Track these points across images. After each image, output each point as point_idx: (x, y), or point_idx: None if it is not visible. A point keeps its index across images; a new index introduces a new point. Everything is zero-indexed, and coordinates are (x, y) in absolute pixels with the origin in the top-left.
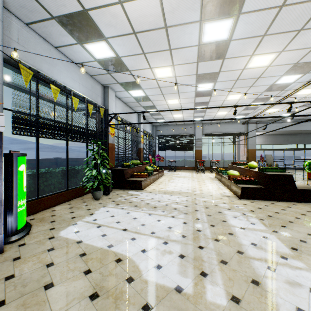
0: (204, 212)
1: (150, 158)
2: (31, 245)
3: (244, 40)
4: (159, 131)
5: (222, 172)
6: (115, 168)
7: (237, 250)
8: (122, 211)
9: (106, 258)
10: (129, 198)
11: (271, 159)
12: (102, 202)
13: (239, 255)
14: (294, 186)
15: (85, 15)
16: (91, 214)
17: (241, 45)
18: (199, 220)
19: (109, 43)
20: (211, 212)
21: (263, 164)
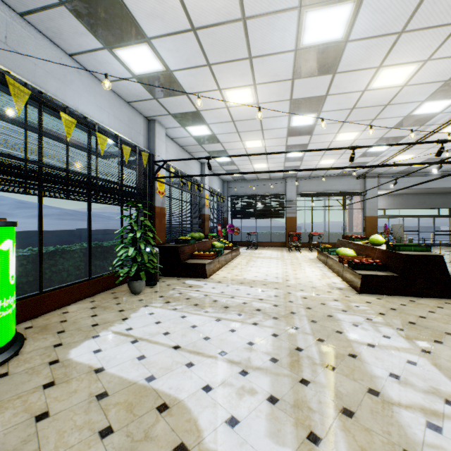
0: (305, 316)
1: (220, 229)
2: (17, 376)
3: (369, 40)
4: (232, 189)
5: (328, 251)
6: (165, 245)
7: (367, 389)
8: (174, 314)
9: (142, 402)
10: (187, 291)
11: (401, 231)
12: (144, 298)
13: (373, 399)
14: (446, 273)
15: None
16: (124, 318)
17: (363, 50)
18: (298, 330)
19: (153, 48)
20: (316, 316)
21: (388, 238)
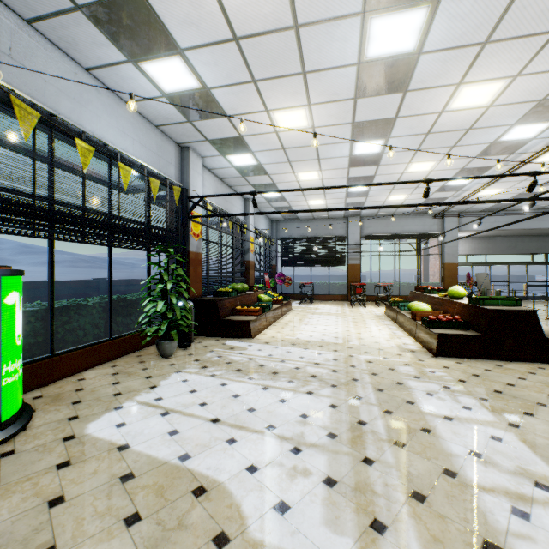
0: (370, 384)
1: (267, 279)
2: (25, 455)
3: (447, 52)
4: (282, 231)
5: (398, 306)
6: (201, 299)
7: (443, 469)
8: (212, 381)
9: (174, 485)
10: (228, 354)
11: (487, 281)
12: (176, 362)
13: (449, 481)
14: (539, 332)
15: (140, 1)
16: (153, 386)
17: (439, 63)
18: (361, 400)
19: (187, 61)
20: (382, 384)
21: (471, 289)
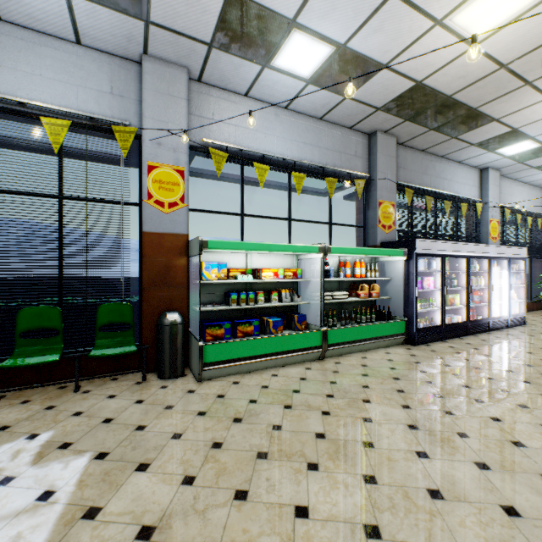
0: None
1: None
2: (540, 325)
3: None
4: None
5: None
6: None
7: None
8: None
9: None
10: None
11: None
12: None
13: None
14: None
15: None
16: None
17: None
18: None
19: None
20: None
21: None
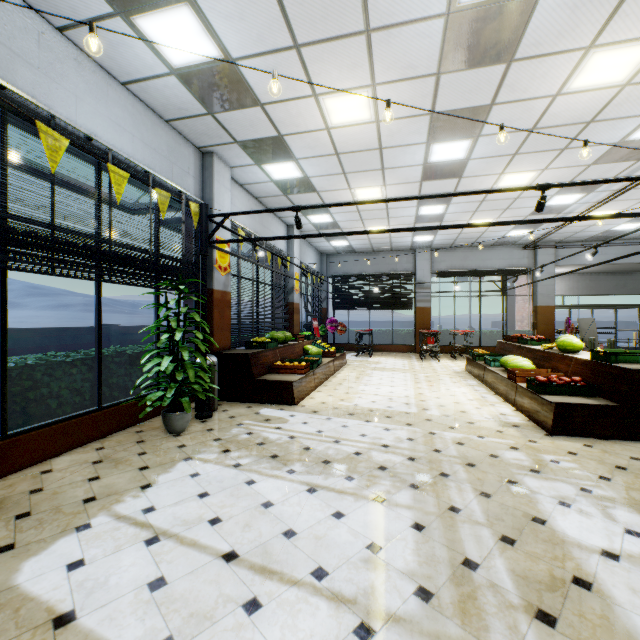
0: (468, 482)
1: (316, 325)
2: None
3: None
4: (334, 266)
5: (485, 360)
6: (229, 352)
7: None
8: (235, 476)
9: None
10: (261, 429)
11: (593, 329)
12: (188, 443)
13: None
14: None
15: None
16: (145, 485)
17: (566, 11)
18: (460, 515)
19: (199, 13)
20: (487, 483)
21: None
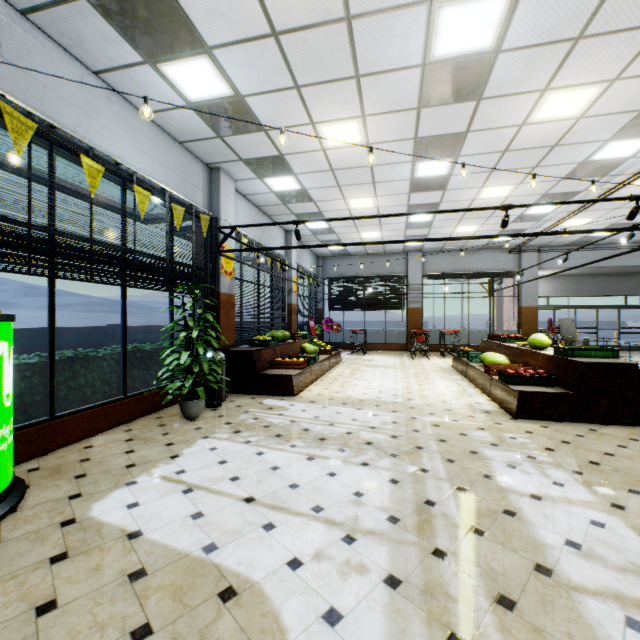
0: (438, 453)
1: (312, 325)
2: (12, 545)
3: (531, 50)
4: (330, 268)
5: (468, 357)
6: (234, 349)
7: (534, 564)
8: (247, 449)
9: (196, 586)
10: (265, 415)
11: (573, 328)
12: (203, 426)
13: (543, 580)
14: None
15: None
16: (174, 455)
17: (521, 64)
18: (428, 473)
19: (216, 62)
20: (453, 453)
21: (553, 338)
